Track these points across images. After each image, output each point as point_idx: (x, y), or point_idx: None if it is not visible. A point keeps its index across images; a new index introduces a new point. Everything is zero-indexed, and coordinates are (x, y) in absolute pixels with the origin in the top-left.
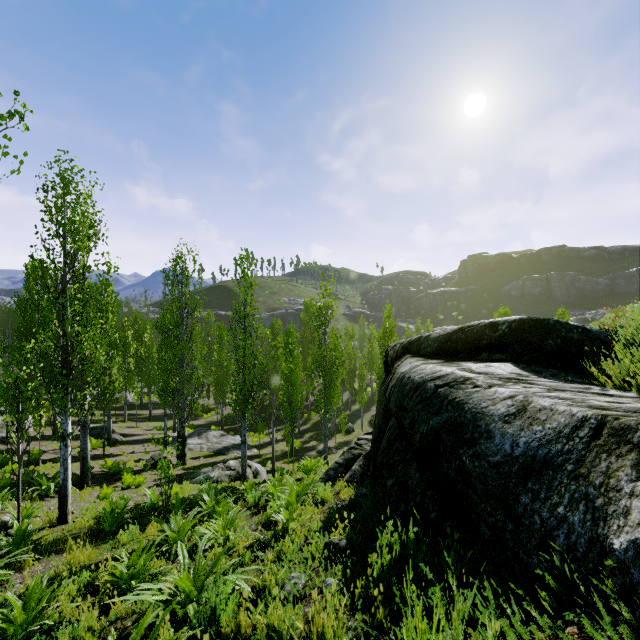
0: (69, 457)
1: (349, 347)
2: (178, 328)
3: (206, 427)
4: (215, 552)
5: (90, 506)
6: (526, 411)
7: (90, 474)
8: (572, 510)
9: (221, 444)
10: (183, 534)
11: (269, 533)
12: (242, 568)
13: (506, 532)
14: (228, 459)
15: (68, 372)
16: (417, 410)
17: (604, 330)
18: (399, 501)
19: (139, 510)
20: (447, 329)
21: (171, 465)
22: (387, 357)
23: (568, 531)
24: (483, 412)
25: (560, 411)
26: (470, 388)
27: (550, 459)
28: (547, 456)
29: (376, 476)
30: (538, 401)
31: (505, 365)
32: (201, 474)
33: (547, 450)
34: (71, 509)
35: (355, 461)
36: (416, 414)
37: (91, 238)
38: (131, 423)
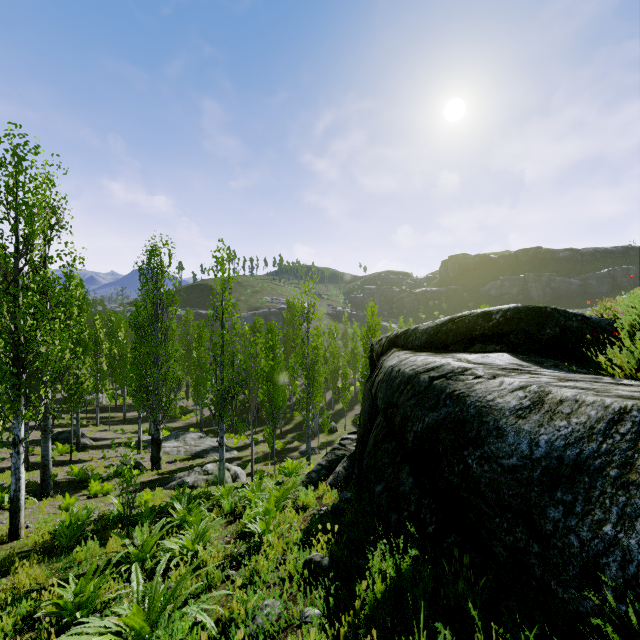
0: (22, 465)
1: (332, 346)
2: (152, 325)
3: (184, 429)
4: (180, 571)
5: (47, 519)
6: (544, 403)
7: (52, 482)
8: (625, 530)
9: (199, 447)
10: (147, 550)
11: (243, 546)
12: (207, 594)
13: (531, 555)
14: (206, 462)
15: (20, 371)
16: (409, 406)
17: (604, 318)
18: (390, 510)
19: (103, 521)
20: (436, 321)
21: (134, 472)
22: (372, 352)
23: (623, 559)
24: (490, 406)
25: (588, 402)
26: (471, 379)
27: (584, 462)
28: (579, 458)
29: (361, 479)
30: (557, 391)
31: (503, 355)
32: (176, 479)
33: (578, 450)
34: (26, 522)
35: (339, 462)
36: (408, 410)
37: (53, 226)
38: (103, 426)
